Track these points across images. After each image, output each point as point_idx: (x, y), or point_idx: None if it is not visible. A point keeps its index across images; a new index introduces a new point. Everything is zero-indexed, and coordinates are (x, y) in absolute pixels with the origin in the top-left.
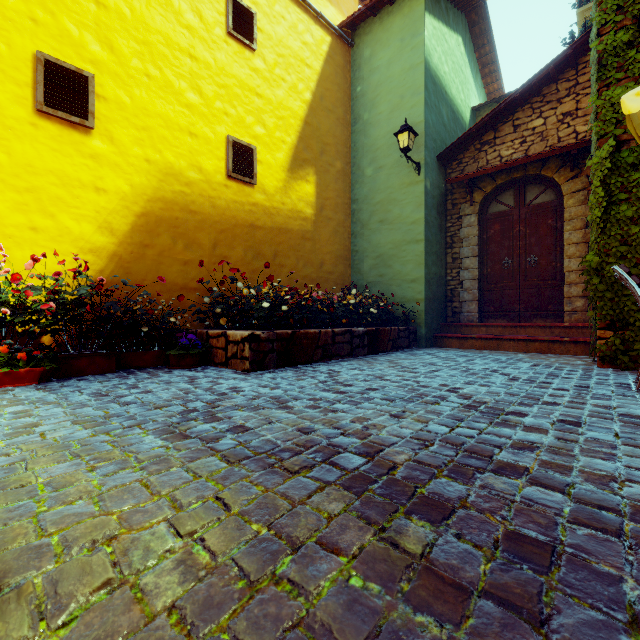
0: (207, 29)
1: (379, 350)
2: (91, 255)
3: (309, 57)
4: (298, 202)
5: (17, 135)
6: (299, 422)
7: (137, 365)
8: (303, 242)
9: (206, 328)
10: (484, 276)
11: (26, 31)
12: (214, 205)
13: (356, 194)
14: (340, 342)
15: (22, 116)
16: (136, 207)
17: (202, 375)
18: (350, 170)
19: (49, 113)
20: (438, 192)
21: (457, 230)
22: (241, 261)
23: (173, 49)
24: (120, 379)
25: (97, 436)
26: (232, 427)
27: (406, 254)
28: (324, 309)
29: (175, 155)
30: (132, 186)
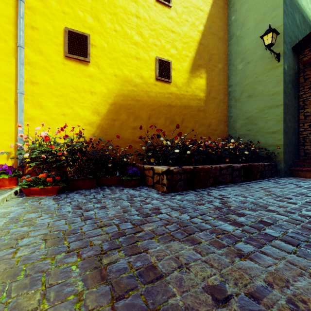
0: (145, 0)
1: (251, 178)
2: (89, 126)
3: (202, 5)
4: (195, 90)
5: (57, 70)
6: (208, 272)
7: (107, 184)
8: (198, 113)
9: (144, 163)
10: None
11: (60, 18)
12: (149, 96)
13: (231, 82)
14: (224, 174)
15: (59, 60)
16: (110, 100)
17: (138, 194)
18: (227, 68)
19: (70, 57)
20: (293, 72)
21: (308, 96)
22: (163, 125)
23: (128, 14)
24: (95, 194)
25: (44, 261)
26: (145, 268)
27: (268, 115)
28: (213, 152)
29: (129, 71)
30: (108, 89)
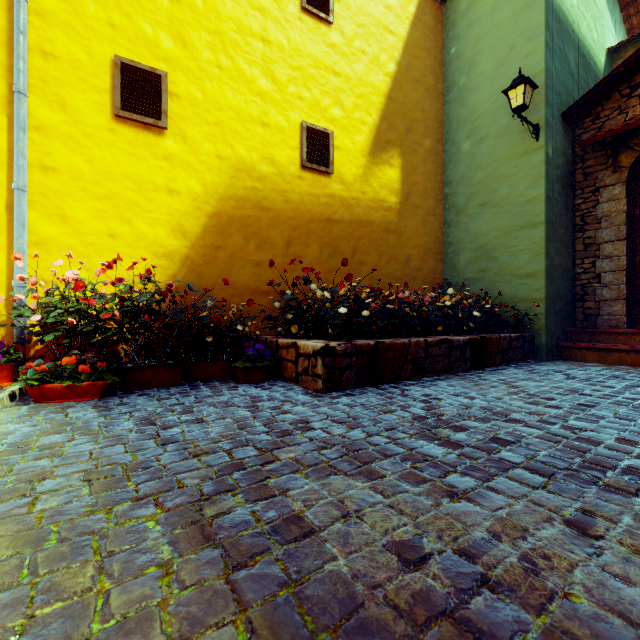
0: (280, 8)
1: (485, 364)
2: (164, 260)
3: (393, 22)
4: (380, 190)
5: (97, 142)
6: (393, 521)
7: (204, 377)
8: (386, 235)
9: (277, 335)
10: (636, 266)
11: (105, 37)
12: (287, 200)
13: (449, 175)
14: (435, 355)
15: (101, 123)
16: (208, 207)
17: (267, 395)
18: (442, 148)
19: (125, 117)
20: (563, 160)
21: (591, 207)
22: (316, 260)
23: (245, 35)
24: (180, 396)
25: (92, 516)
26: (282, 520)
27: (518, 242)
28: (413, 313)
29: (247, 149)
30: (204, 185)
